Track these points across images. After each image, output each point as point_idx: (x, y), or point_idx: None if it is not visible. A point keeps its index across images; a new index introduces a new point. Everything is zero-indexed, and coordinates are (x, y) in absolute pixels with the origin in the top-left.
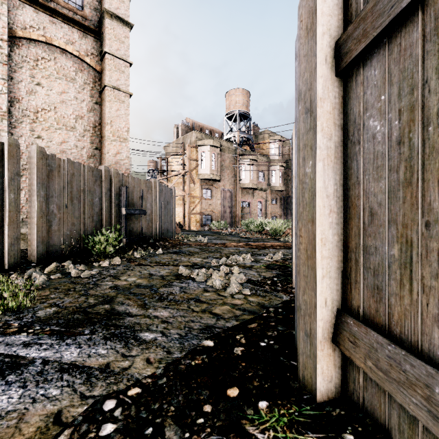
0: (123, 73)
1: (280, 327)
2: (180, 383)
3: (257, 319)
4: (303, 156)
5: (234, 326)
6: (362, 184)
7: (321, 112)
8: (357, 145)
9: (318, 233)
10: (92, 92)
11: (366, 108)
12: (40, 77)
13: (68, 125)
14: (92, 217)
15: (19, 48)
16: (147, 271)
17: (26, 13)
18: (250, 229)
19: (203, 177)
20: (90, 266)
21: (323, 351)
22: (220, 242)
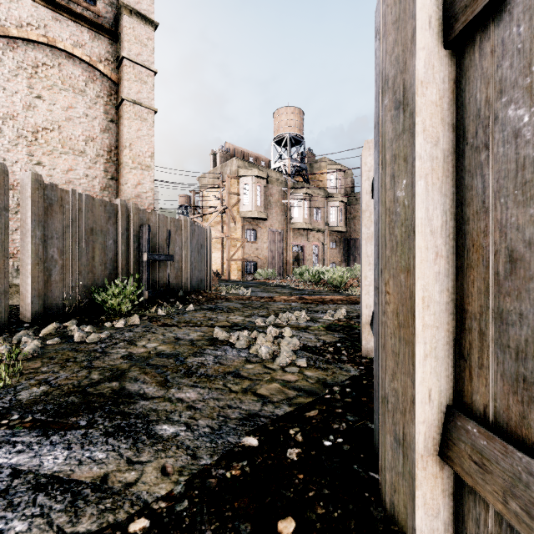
0: (145, 83)
1: (350, 416)
2: (208, 509)
3: (318, 403)
4: (391, 173)
5: (286, 414)
6: (492, 212)
7: (422, 102)
8: (483, 150)
9: (418, 289)
10: (107, 108)
11: (501, 89)
12: (41, 87)
13: (77, 148)
14: (104, 264)
15: (13, 51)
16: (172, 334)
17: (22, 7)
18: (303, 279)
19: (246, 215)
20: (100, 327)
21: (425, 470)
22: (267, 295)
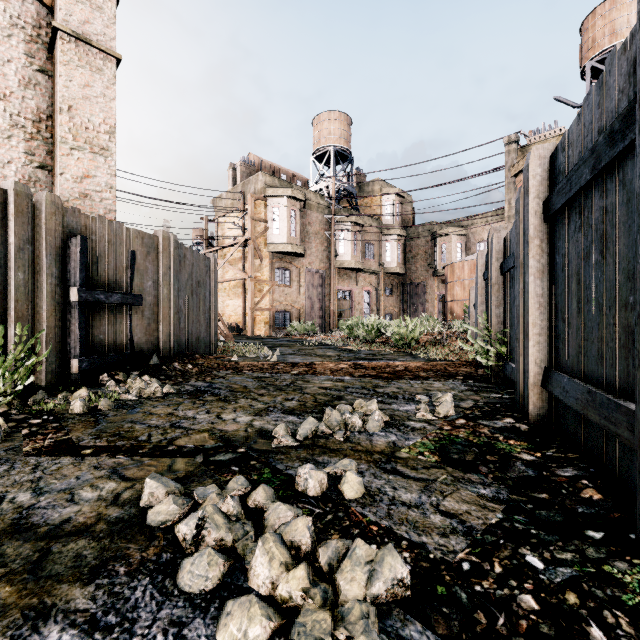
0: (99, 9)
1: None
2: None
3: None
4: None
5: None
6: None
7: None
8: None
9: None
10: (32, 48)
11: None
12: None
13: None
14: None
15: None
16: (25, 497)
17: None
18: (354, 335)
19: (276, 248)
20: None
21: None
22: (303, 361)
